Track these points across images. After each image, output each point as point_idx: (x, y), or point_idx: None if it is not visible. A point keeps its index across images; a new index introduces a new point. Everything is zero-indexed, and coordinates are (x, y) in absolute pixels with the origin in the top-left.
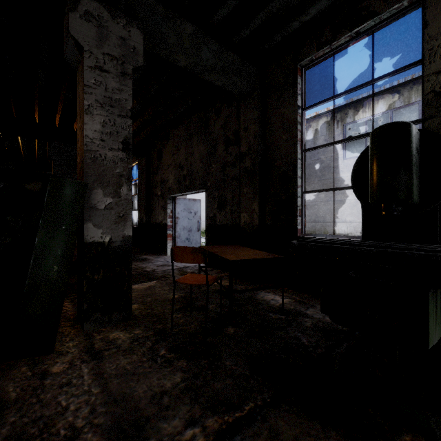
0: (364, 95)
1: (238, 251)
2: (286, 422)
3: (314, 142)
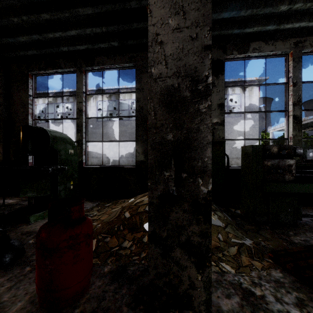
0: (106, 88)
1: None
2: None
3: None
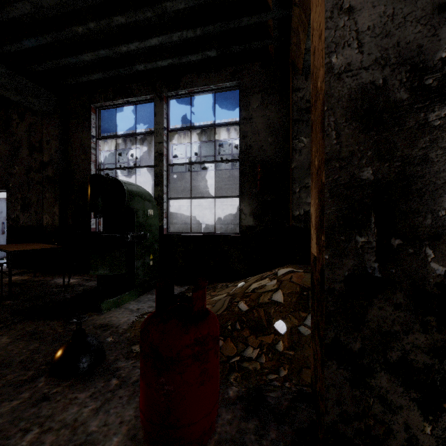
0: (184, 126)
1: (27, 246)
2: (22, 324)
3: (149, 154)
